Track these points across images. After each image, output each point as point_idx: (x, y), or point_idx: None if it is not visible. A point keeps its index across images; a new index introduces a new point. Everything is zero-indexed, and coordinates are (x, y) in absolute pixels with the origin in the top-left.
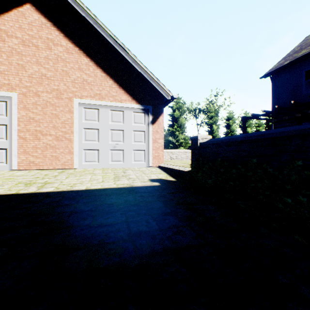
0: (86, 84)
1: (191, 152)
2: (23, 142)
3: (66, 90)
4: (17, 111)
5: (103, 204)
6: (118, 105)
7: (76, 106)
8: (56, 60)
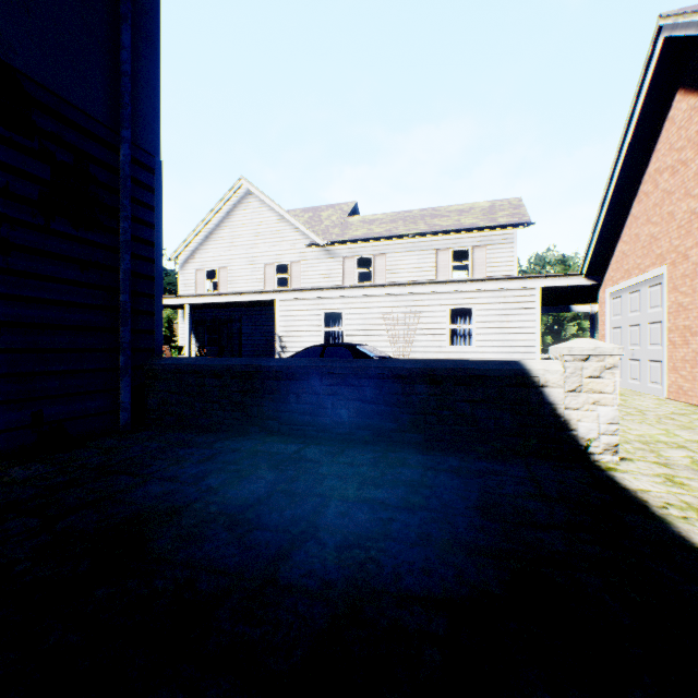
0: None
1: None
2: (671, 350)
3: None
4: (666, 296)
5: None
6: None
7: None
8: None
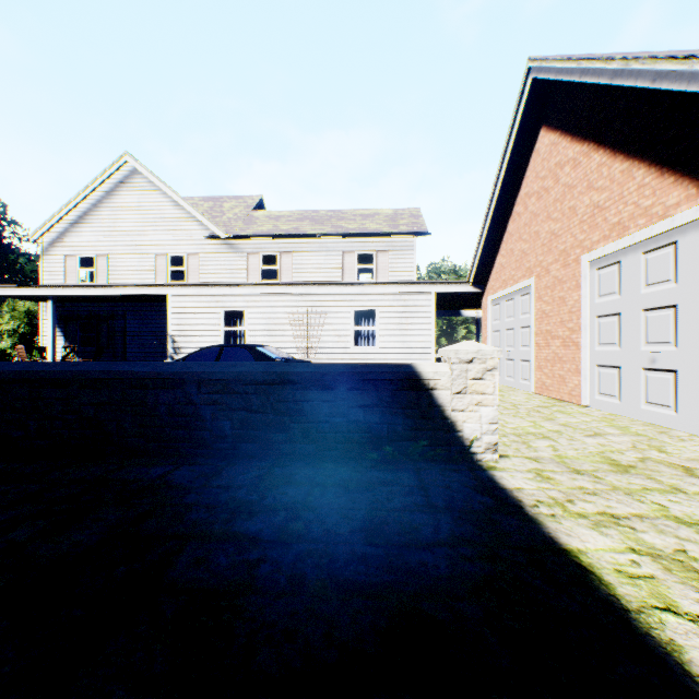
0: (597, 213)
1: None
2: (537, 351)
3: (572, 245)
4: (534, 305)
5: None
6: (656, 232)
7: (583, 271)
8: (563, 195)
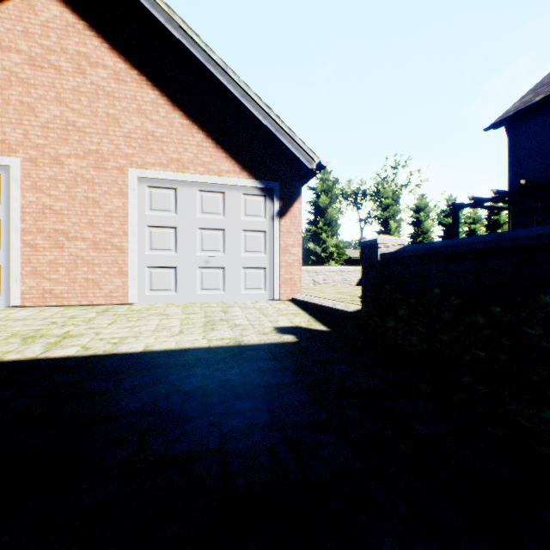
0: (153, 141)
1: (362, 274)
2: (30, 253)
3: (114, 152)
4: (20, 194)
5: (172, 393)
6: (214, 182)
7: (133, 183)
8: (95, 94)
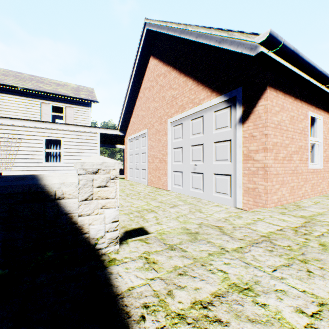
0: (174, 100)
1: None
2: (149, 165)
3: (164, 114)
4: (148, 142)
5: None
6: (196, 111)
7: (168, 127)
8: (160, 90)
